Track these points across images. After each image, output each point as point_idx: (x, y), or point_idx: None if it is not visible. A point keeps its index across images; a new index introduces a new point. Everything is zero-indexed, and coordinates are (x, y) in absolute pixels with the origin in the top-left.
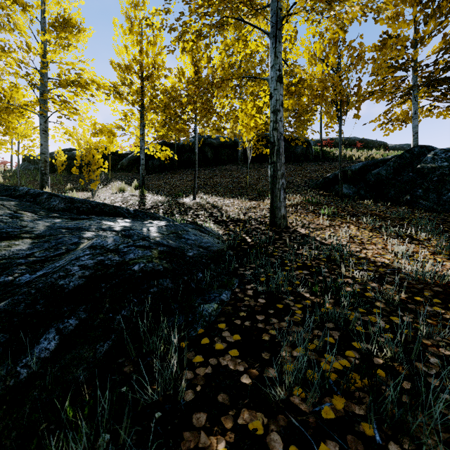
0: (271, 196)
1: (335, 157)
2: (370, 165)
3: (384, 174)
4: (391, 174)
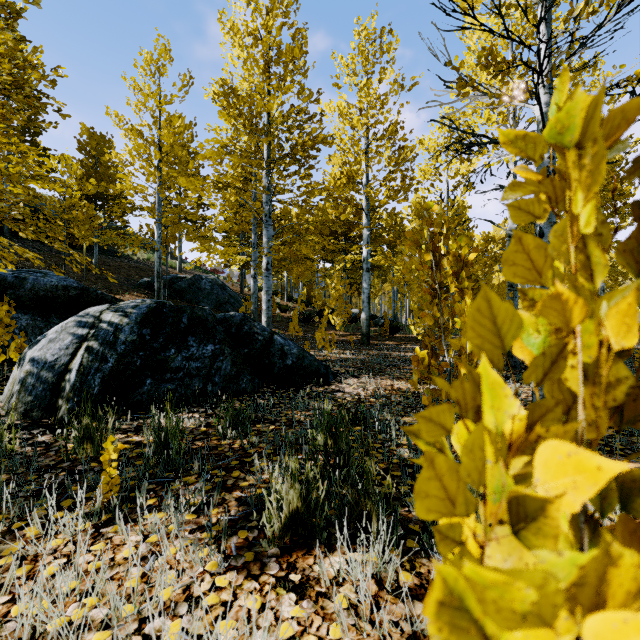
0: (158, 297)
1: (118, 252)
2: (175, 279)
3: (184, 286)
4: (187, 287)
